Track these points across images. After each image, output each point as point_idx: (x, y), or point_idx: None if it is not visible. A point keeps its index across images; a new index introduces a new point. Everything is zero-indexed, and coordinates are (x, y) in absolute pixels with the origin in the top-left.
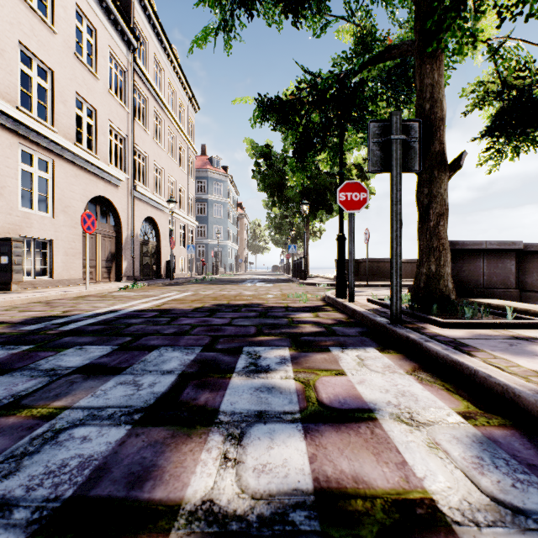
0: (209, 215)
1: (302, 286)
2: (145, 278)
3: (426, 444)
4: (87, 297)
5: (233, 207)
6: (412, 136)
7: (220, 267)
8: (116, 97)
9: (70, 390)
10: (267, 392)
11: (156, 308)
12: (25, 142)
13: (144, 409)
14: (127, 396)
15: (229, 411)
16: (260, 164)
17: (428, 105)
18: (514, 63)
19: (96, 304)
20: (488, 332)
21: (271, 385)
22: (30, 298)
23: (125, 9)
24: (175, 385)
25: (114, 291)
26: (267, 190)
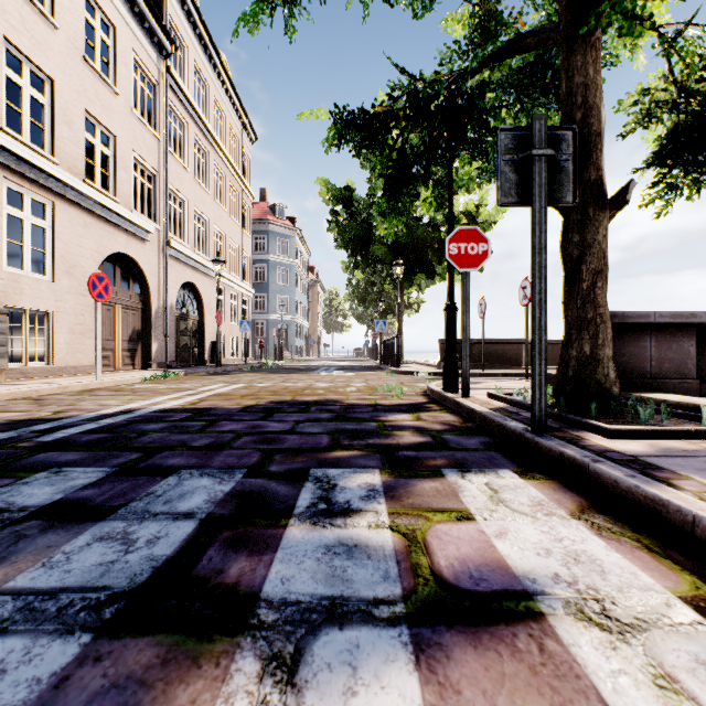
0: (271, 281)
1: (394, 375)
2: (182, 365)
3: (651, 679)
4: (96, 390)
5: (302, 271)
6: (563, 152)
7: (285, 351)
8: (142, 119)
9: (9, 553)
10: (346, 555)
11: (190, 406)
12: (12, 176)
13: (125, 595)
14: (104, 565)
15: (277, 598)
16: (338, 212)
17: (579, 114)
18: (697, 60)
19: (105, 401)
20: (681, 445)
21: (353, 541)
22: (13, 393)
23: (155, 1)
24: (191, 541)
25: (137, 382)
26: (348, 247)
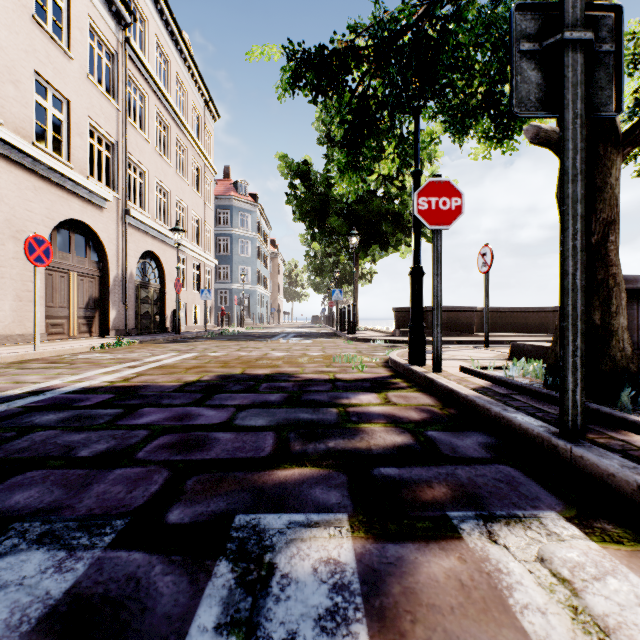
0: (234, 253)
1: (351, 342)
2: (143, 332)
3: None
4: (30, 362)
5: (263, 243)
6: (601, 41)
7: (247, 318)
8: (99, 86)
9: None
10: None
11: (119, 383)
12: None
13: None
14: None
15: None
16: (296, 186)
17: None
18: None
19: (25, 377)
20: None
21: None
22: None
23: None
24: None
25: (84, 351)
26: (305, 219)
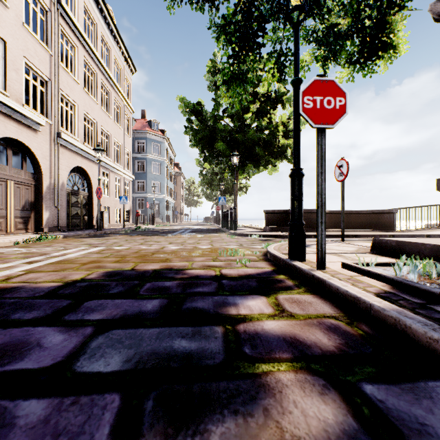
0: (148, 172)
1: (233, 237)
2: (74, 229)
3: None
4: None
5: (170, 165)
6: None
7: (158, 218)
8: (34, 33)
9: None
10: None
11: None
12: None
13: None
14: None
15: None
16: (192, 121)
17: None
18: None
19: None
20: None
21: None
22: None
23: None
24: None
25: (8, 246)
26: (199, 145)
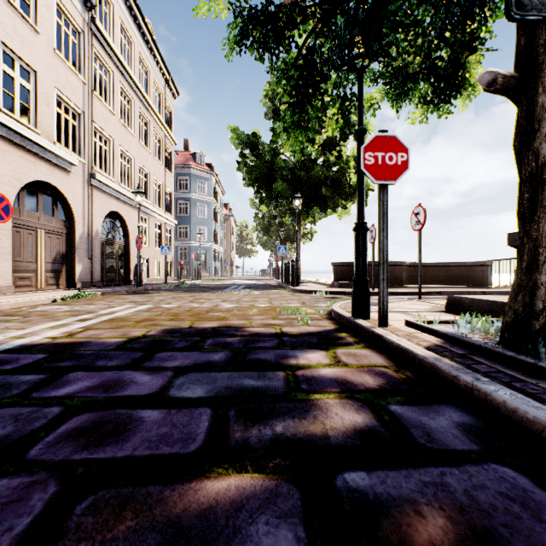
0: (192, 215)
1: (295, 294)
2: (108, 284)
3: None
4: None
5: (218, 207)
6: None
7: (204, 271)
8: (66, 60)
9: None
10: None
11: (61, 340)
12: None
13: None
14: None
15: None
16: (246, 155)
17: None
18: None
19: None
20: None
21: None
22: None
23: None
24: None
25: (46, 303)
26: (254, 184)
